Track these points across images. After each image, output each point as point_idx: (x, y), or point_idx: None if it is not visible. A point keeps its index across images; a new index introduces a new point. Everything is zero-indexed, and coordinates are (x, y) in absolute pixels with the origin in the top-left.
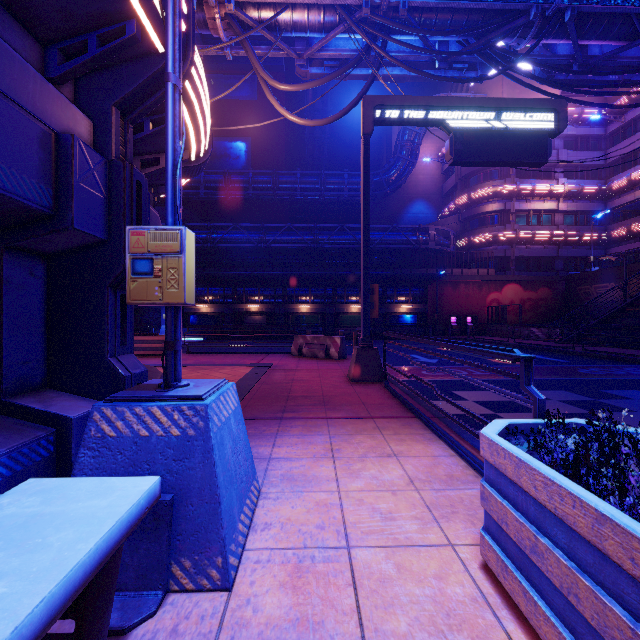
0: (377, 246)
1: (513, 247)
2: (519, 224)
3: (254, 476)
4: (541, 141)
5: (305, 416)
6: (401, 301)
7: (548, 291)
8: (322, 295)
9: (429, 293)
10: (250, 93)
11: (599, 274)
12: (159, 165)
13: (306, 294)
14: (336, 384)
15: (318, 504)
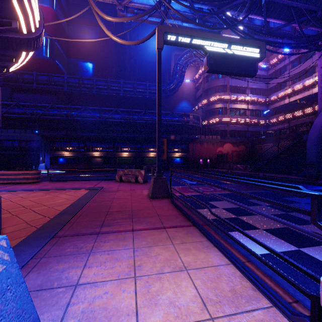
0: (163, 122)
1: (228, 125)
2: (231, 114)
3: None
4: (253, 63)
5: (117, 229)
6: (176, 151)
7: (243, 147)
8: (135, 147)
9: (189, 147)
10: (95, 36)
11: (265, 139)
12: None
13: (126, 147)
14: (141, 200)
15: None
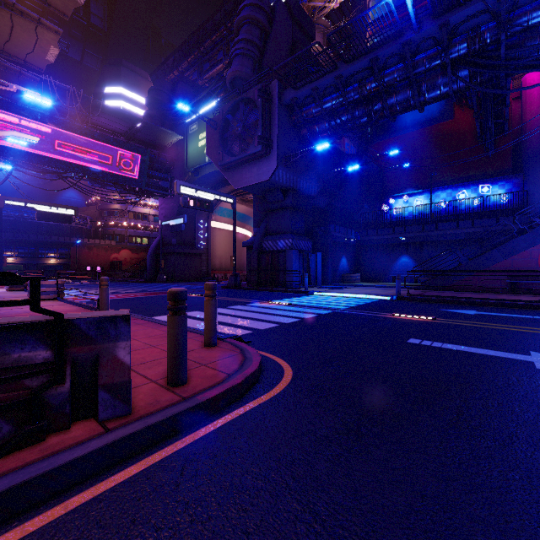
0: (30, 220)
1: (127, 230)
2: (131, 218)
3: None
4: (70, 218)
5: None
6: (51, 256)
7: (145, 254)
8: None
9: (72, 252)
10: None
11: None
12: None
13: None
14: None
15: None
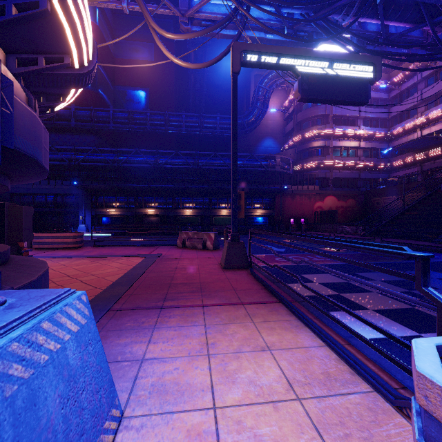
0: (240, 168)
1: (331, 171)
2: (335, 156)
3: (112, 403)
4: (364, 86)
5: (183, 304)
6: (256, 207)
7: (353, 201)
8: (201, 203)
9: (276, 202)
10: (148, 55)
11: (386, 190)
12: (37, 65)
13: (189, 202)
14: (211, 271)
15: (190, 434)
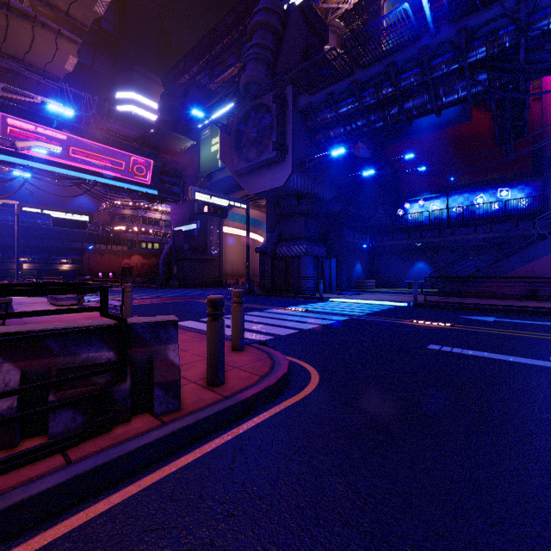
0: (43, 226)
1: (138, 235)
2: (142, 223)
3: None
4: (84, 224)
5: None
6: (64, 262)
7: (156, 260)
8: None
9: (84, 258)
10: None
11: None
12: None
13: None
14: None
15: None
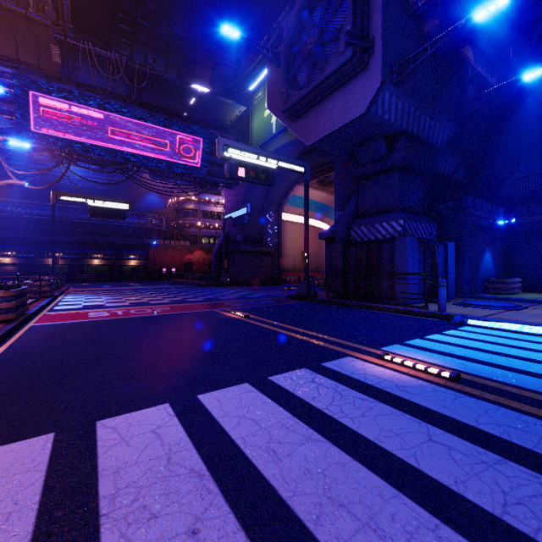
0: (112, 223)
1: (200, 230)
2: (204, 218)
3: None
4: (123, 213)
5: None
6: (131, 258)
7: None
8: (70, 253)
9: (149, 254)
10: None
11: None
12: None
13: (56, 252)
14: None
15: None
